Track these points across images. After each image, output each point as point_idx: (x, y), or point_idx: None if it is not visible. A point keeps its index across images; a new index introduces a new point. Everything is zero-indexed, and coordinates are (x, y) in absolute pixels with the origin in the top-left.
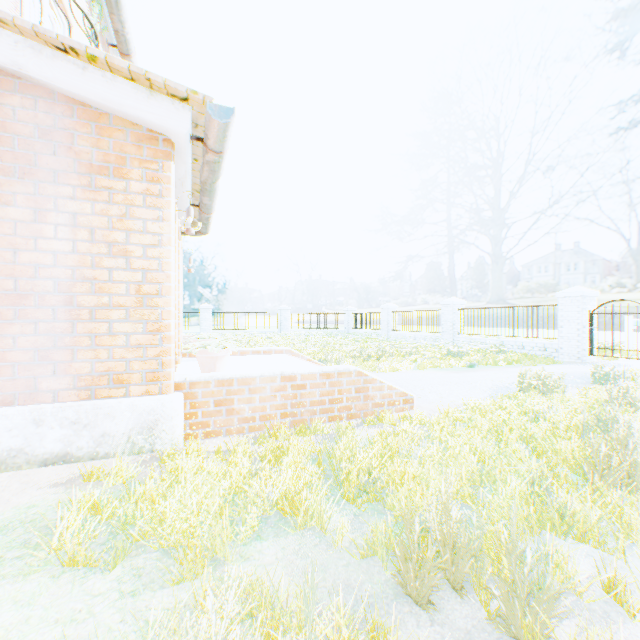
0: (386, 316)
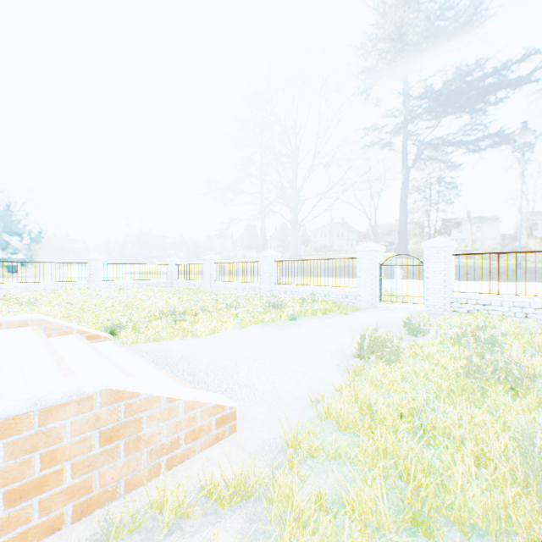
0: (209, 267)
